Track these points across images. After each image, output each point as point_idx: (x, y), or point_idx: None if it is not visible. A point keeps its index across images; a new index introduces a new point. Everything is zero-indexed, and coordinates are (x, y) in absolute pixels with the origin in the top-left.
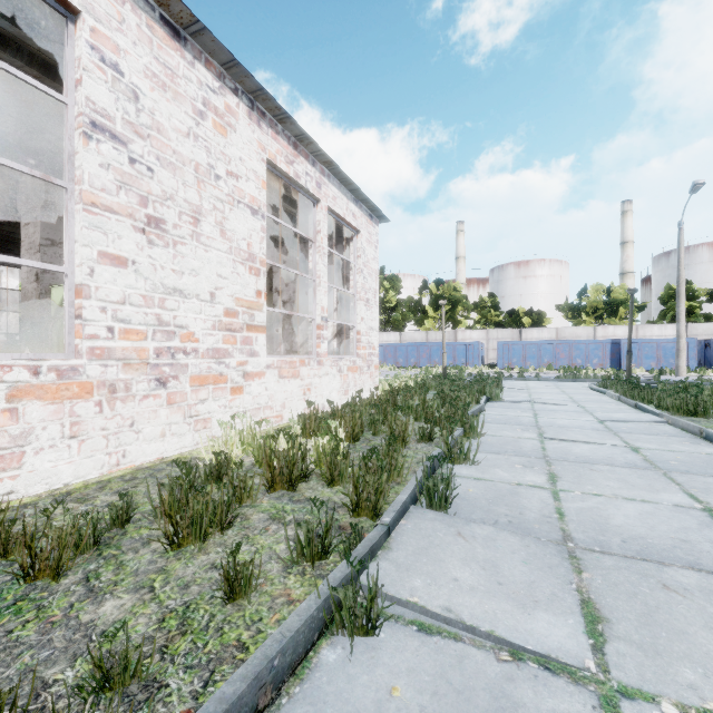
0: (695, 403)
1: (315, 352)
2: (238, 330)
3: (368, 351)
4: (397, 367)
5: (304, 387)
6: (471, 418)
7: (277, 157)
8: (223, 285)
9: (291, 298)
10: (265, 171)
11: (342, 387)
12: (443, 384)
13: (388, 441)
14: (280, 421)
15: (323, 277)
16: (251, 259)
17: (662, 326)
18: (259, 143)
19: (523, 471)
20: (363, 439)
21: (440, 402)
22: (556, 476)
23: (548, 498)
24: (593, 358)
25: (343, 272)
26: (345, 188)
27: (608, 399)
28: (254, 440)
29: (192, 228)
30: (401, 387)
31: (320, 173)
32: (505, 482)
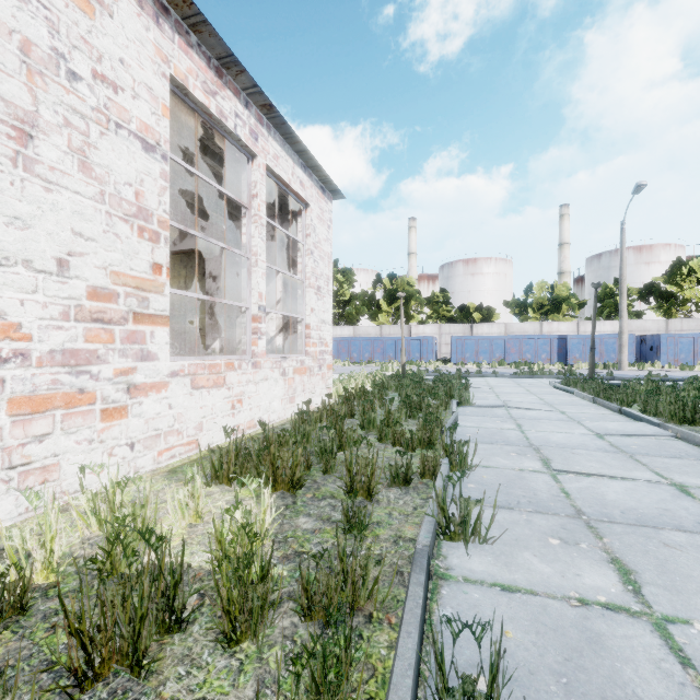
0: (693, 410)
1: (250, 351)
2: (118, 321)
3: (319, 348)
4: (351, 362)
5: (233, 398)
6: (460, 445)
7: (190, 79)
8: (86, 250)
9: (228, 284)
10: (168, 92)
11: (287, 393)
12: (407, 387)
13: (345, 491)
14: (194, 449)
15: (261, 255)
16: (142, 215)
17: (601, 323)
18: (156, 48)
19: (569, 557)
20: (309, 482)
21: (406, 411)
22: (628, 568)
23: (665, 655)
24: (541, 353)
25: (290, 255)
26: (291, 148)
27: (581, 400)
28: (113, 514)
29: (13, 147)
30: (358, 388)
31: (256, 119)
32: (558, 598)
